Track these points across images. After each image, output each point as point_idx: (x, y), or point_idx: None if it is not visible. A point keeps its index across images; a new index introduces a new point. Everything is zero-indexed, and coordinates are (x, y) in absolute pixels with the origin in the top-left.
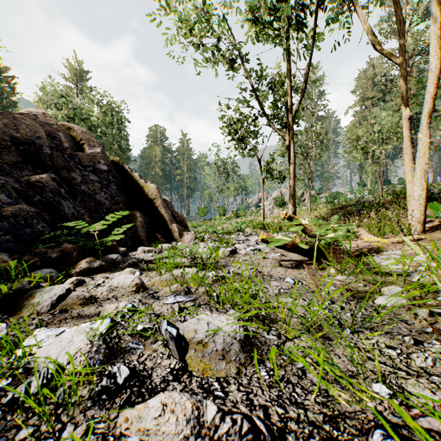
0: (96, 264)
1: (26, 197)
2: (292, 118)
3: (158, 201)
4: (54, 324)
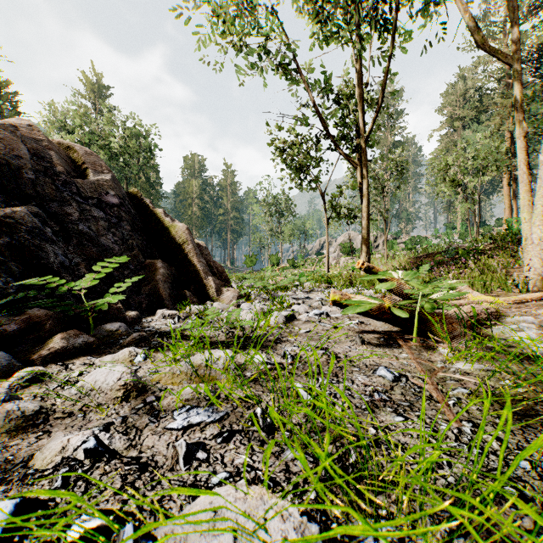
0: (79, 342)
1: None
2: (365, 140)
3: (188, 246)
4: None
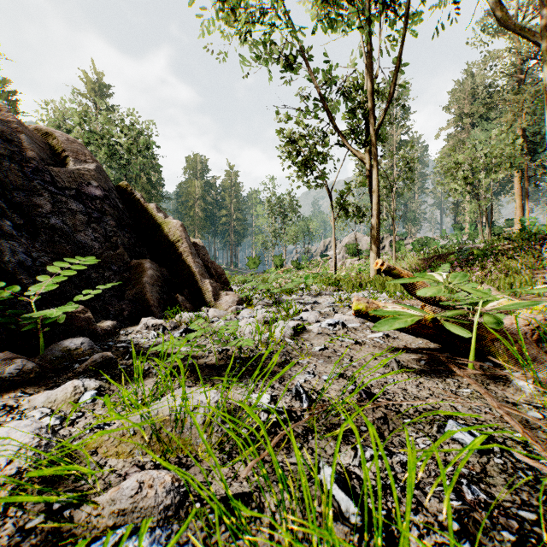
0: (9, 370)
1: None
2: (376, 133)
3: (182, 245)
4: None
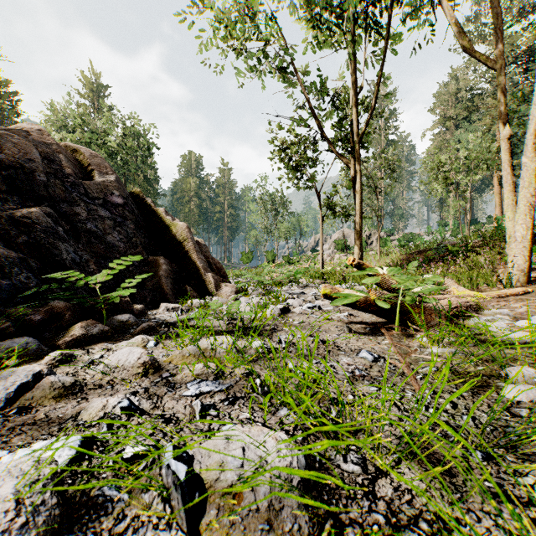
0: (95, 330)
1: (7, 237)
2: (358, 140)
3: (188, 244)
4: (0, 435)
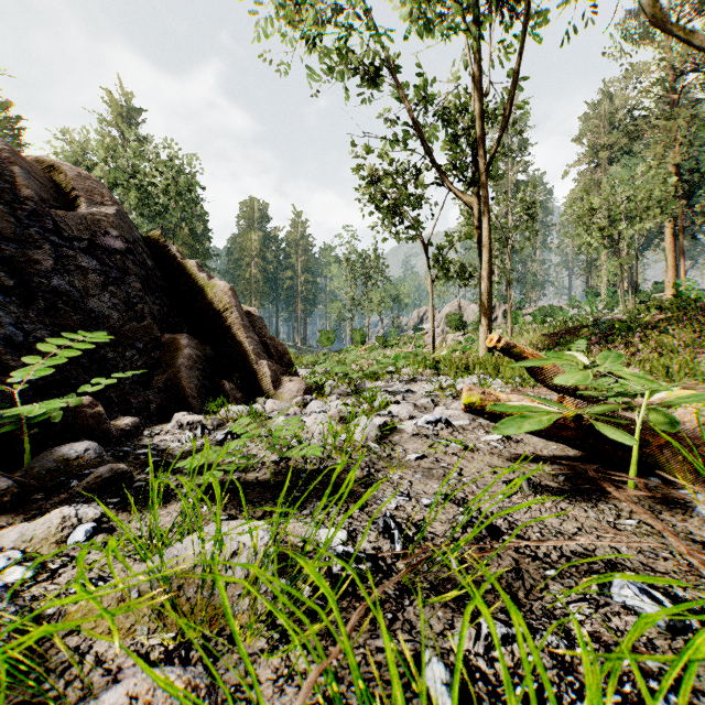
0: None
1: None
2: (487, 168)
3: (232, 315)
4: None
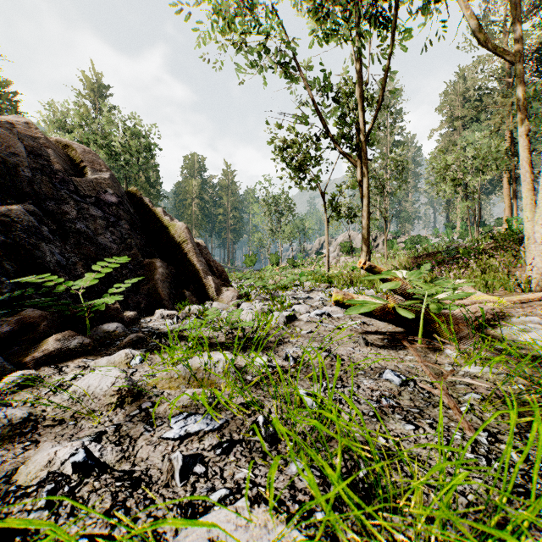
0: (74, 343)
1: None
2: (366, 138)
3: (187, 245)
4: None
